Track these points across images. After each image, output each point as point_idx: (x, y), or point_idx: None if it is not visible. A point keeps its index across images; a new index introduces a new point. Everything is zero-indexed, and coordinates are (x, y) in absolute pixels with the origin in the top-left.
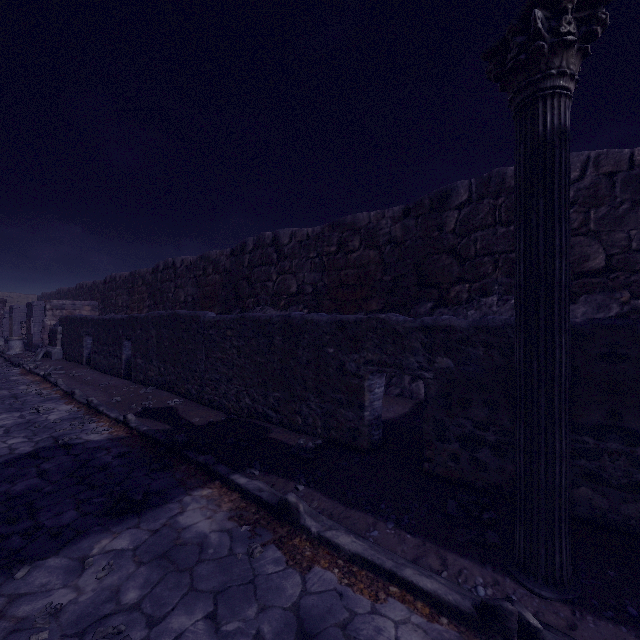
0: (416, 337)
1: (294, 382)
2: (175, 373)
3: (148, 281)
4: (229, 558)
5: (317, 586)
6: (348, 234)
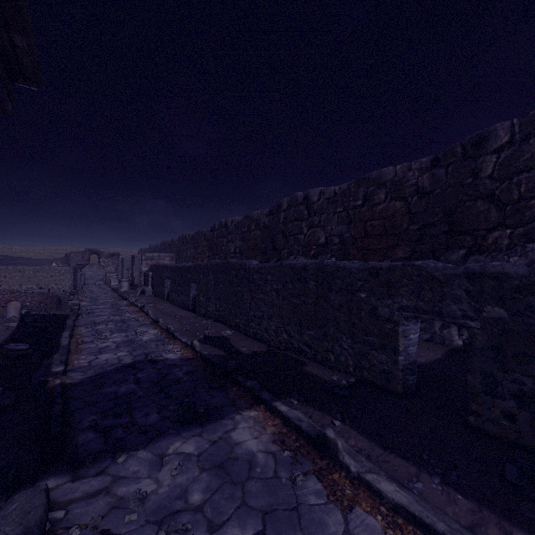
0: (459, 284)
1: (327, 323)
2: (227, 309)
3: (208, 237)
4: (274, 480)
5: (360, 530)
6: (373, 188)
